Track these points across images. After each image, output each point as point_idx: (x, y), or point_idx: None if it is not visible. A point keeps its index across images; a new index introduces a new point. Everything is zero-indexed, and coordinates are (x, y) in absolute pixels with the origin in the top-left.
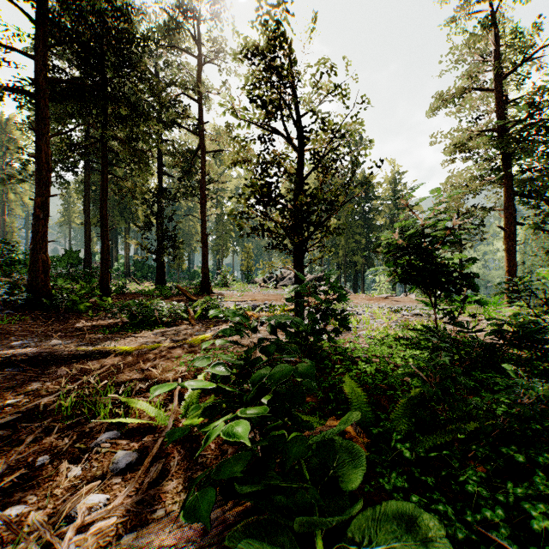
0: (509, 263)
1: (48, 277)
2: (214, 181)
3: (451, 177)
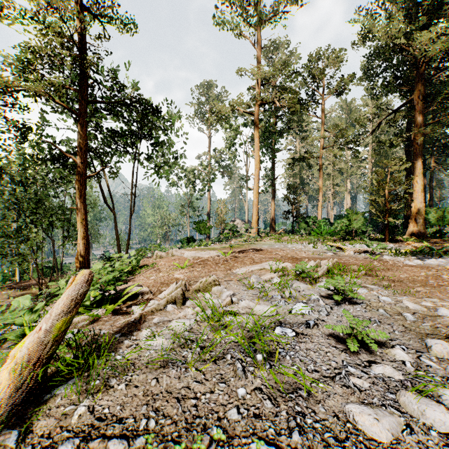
0: (86, 212)
1: None
2: None
3: None
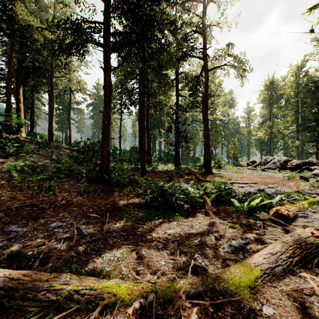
0: None
1: (109, 162)
2: (211, 95)
3: None
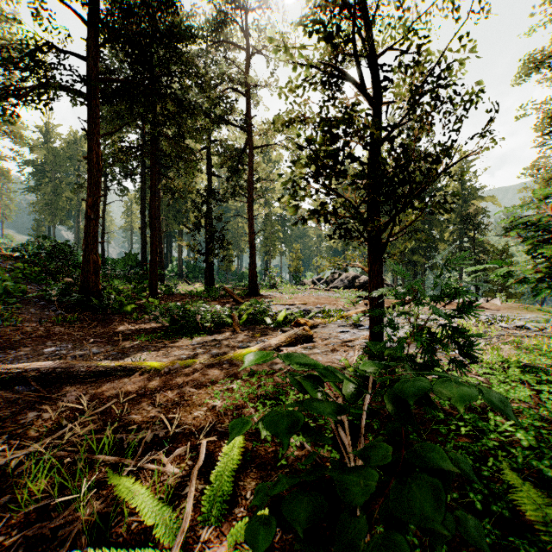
0: None
1: (98, 278)
2: (262, 180)
3: (541, 158)
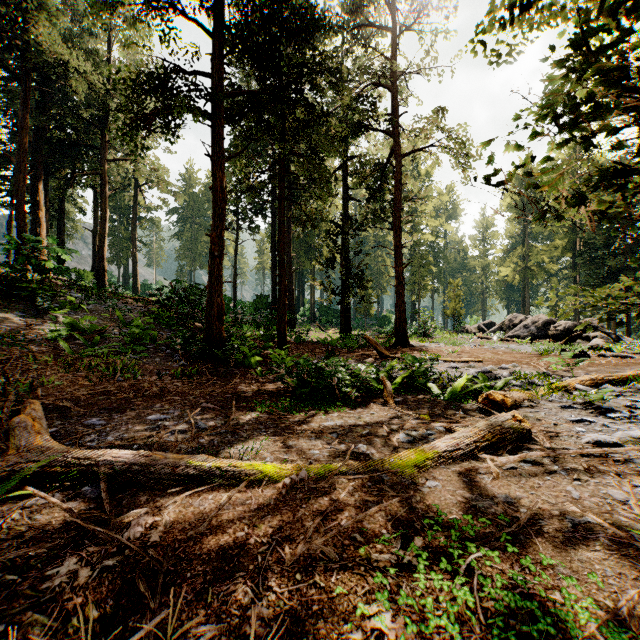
0: None
1: (222, 324)
2: (410, 198)
3: None
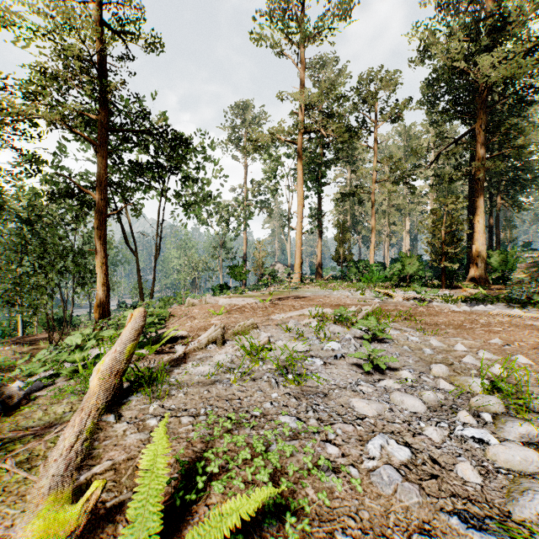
0: (106, 255)
1: None
2: None
3: None
